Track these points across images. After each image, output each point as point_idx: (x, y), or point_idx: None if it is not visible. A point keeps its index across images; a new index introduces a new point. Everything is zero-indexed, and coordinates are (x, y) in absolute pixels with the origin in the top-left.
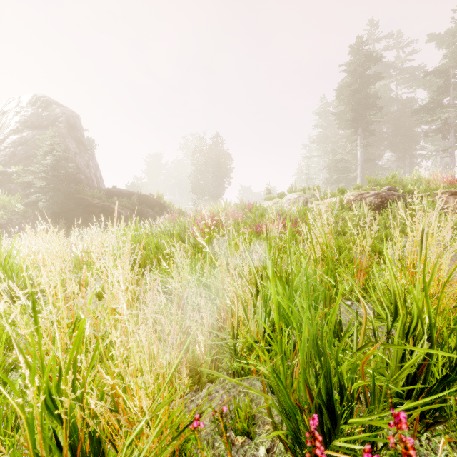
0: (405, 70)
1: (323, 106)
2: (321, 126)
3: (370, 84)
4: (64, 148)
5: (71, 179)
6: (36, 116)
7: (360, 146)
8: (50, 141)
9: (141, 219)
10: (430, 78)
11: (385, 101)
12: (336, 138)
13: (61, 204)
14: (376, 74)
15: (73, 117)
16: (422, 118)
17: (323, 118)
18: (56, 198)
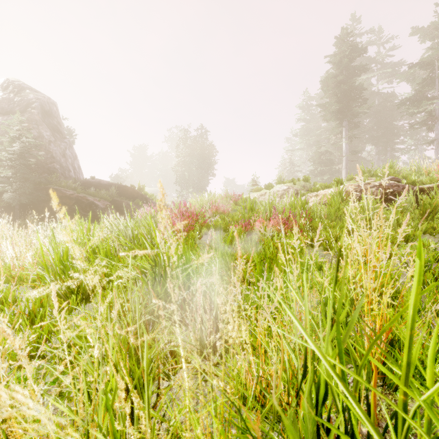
0: (386, 65)
1: (305, 99)
2: (304, 119)
3: (356, 76)
4: (37, 136)
5: (44, 169)
6: (7, 101)
7: (345, 138)
8: (18, 127)
9: (121, 211)
10: (414, 71)
11: (368, 94)
12: (320, 131)
13: (30, 195)
14: (362, 66)
15: (48, 103)
16: (408, 109)
17: (305, 112)
18: (24, 189)
